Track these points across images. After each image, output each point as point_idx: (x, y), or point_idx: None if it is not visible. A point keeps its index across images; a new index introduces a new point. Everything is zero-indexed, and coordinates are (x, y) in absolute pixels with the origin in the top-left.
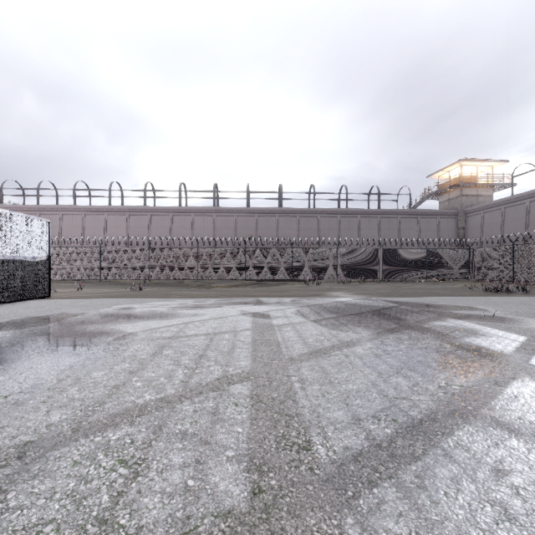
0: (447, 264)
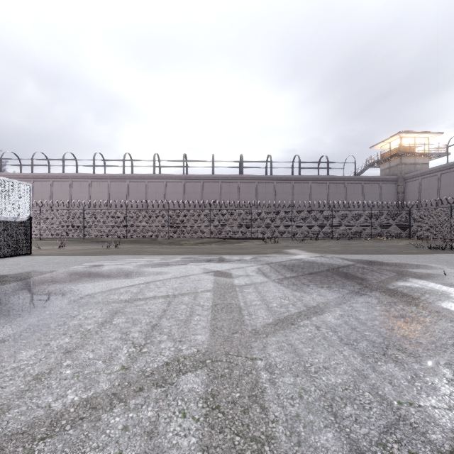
0: (390, 224)
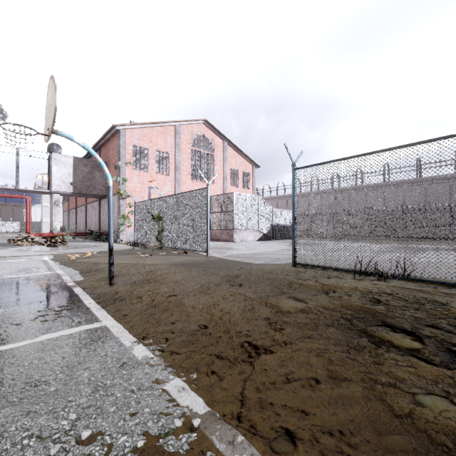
0: None
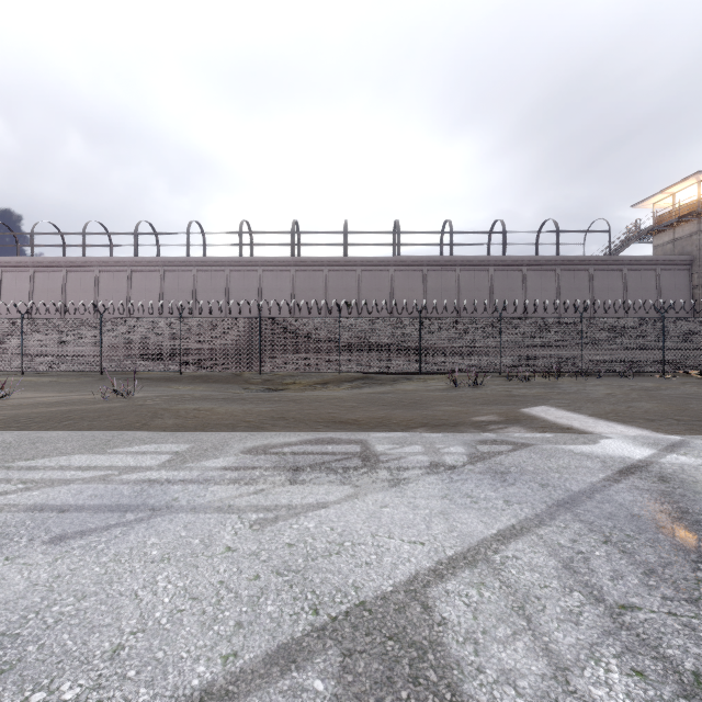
0: (701, 345)
